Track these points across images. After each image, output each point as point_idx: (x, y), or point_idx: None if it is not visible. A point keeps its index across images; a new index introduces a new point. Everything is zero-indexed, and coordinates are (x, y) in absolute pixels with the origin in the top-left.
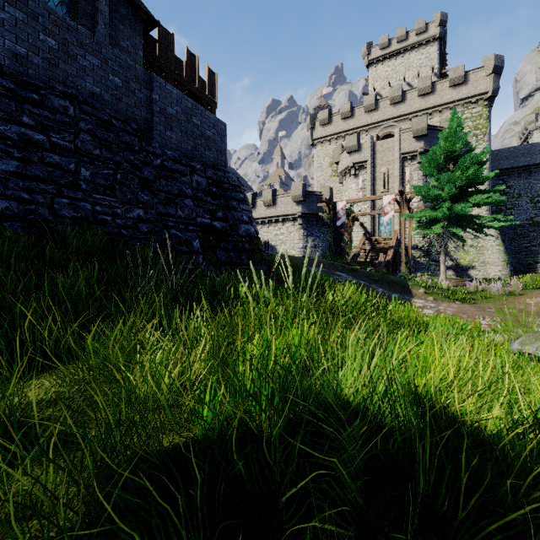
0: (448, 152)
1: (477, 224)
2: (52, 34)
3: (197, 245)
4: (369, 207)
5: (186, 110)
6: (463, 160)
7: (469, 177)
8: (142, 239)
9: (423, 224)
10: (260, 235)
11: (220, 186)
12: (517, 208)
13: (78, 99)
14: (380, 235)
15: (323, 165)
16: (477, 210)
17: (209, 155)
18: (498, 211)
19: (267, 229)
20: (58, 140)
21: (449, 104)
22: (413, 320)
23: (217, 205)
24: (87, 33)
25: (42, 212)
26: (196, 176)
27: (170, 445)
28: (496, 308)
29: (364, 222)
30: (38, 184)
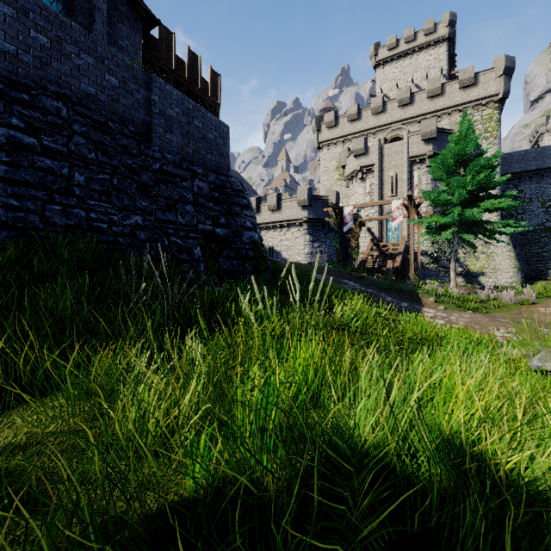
0: (458, 155)
1: (489, 230)
2: (44, 31)
3: (199, 253)
4: (377, 212)
5: (186, 111)
6: (474, 164)
7: (480, 182)
8: (140, 247)
9: (432, 230)
10: (264, 241)
11: (223, 191)
12: (528, 213)
13: (71, 100)
14: (388, 241)
15: (329, 169)
16: (487, 215)
17: (211, 159)
18: (508, 216)
19: (271, 235)
20: (50, 143)
21: (458, 106)
22: (424, 332)
23: (219, 211)
24: (81, 30)
25: (32, 219)
26: (197, 181)
27: (154, 506)
28: (509, 318)
29: (372, 227)
30: (28, 190)
